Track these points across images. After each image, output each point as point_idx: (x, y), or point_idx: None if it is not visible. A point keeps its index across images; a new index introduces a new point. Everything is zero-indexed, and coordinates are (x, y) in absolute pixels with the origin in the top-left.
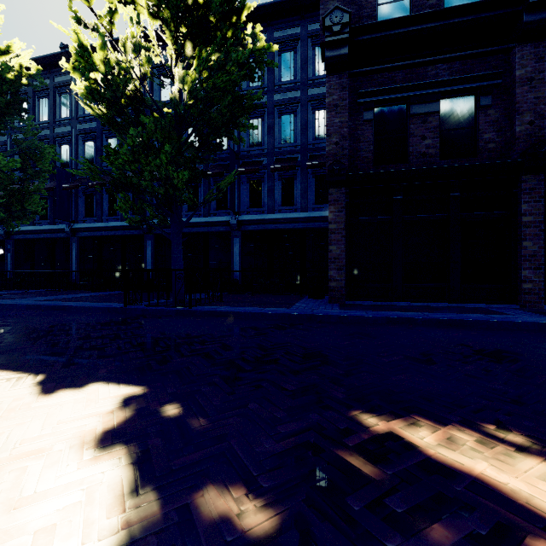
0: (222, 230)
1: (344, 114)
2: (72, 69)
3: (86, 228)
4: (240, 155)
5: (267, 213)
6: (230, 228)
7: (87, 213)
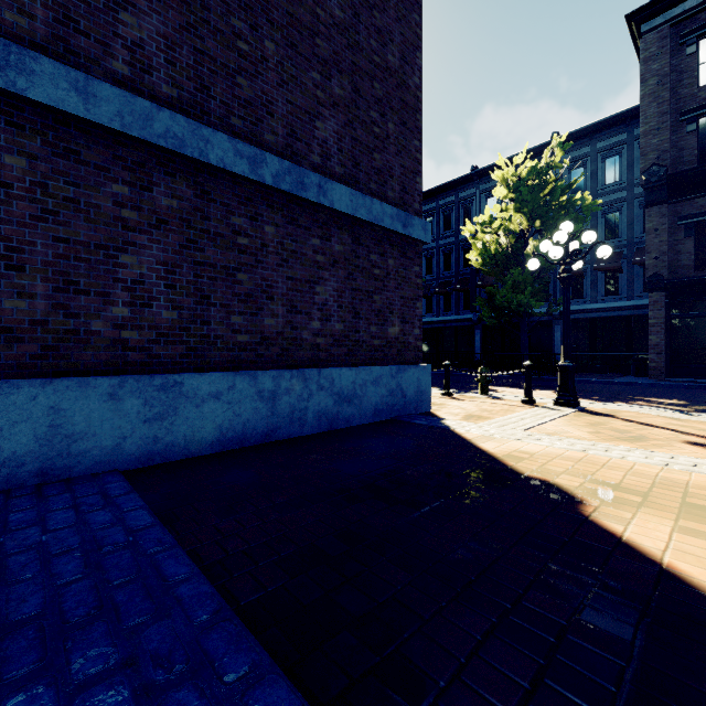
0: (544, 320)
1: (663, 235)
2: (477, 255)
3: (428, 322)
4: None
5: (589, 303)
6: (552, 317)
7: (427, 310)
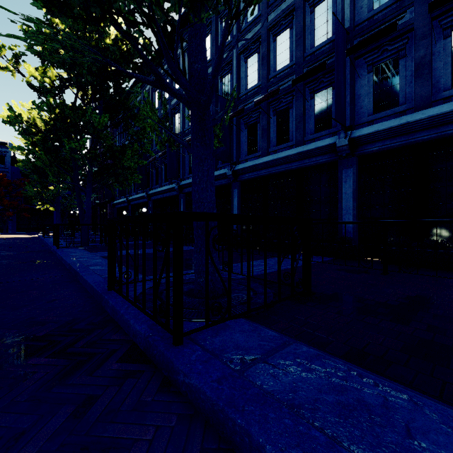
0: (322, 161)
1: None
2: None
3: (188, 183)
4: (353, 31)
5: (413, 112)
6: (336, 154)
7: (190, 170)
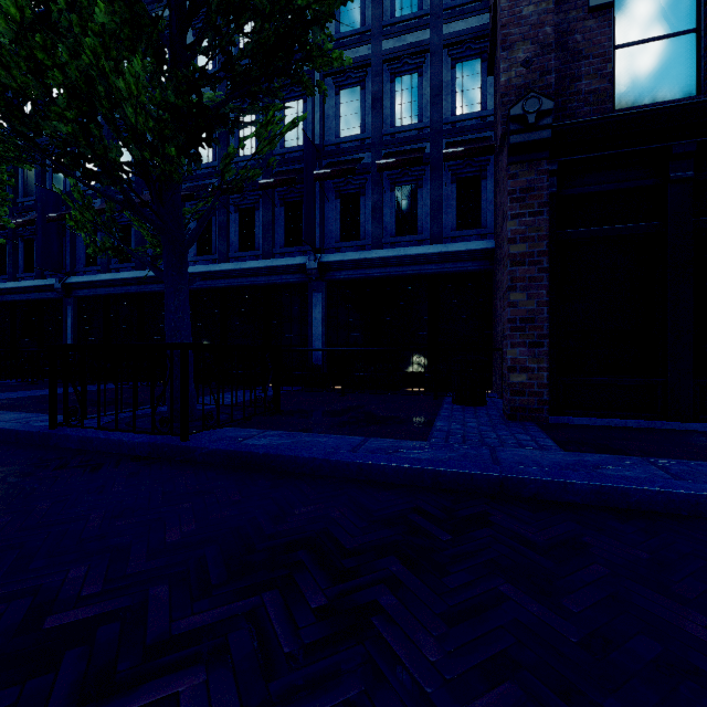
0: (293, 281)
1: None
2: None
3: (85, 282)
4: (323, 151)
5: (370, 249)
6: (307, 276)
7: (88, 260)
